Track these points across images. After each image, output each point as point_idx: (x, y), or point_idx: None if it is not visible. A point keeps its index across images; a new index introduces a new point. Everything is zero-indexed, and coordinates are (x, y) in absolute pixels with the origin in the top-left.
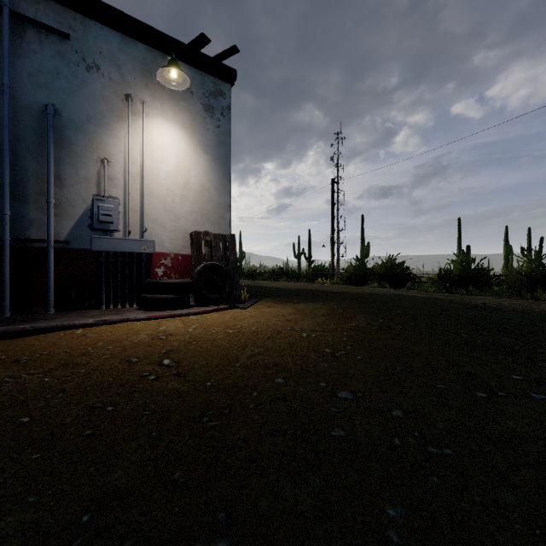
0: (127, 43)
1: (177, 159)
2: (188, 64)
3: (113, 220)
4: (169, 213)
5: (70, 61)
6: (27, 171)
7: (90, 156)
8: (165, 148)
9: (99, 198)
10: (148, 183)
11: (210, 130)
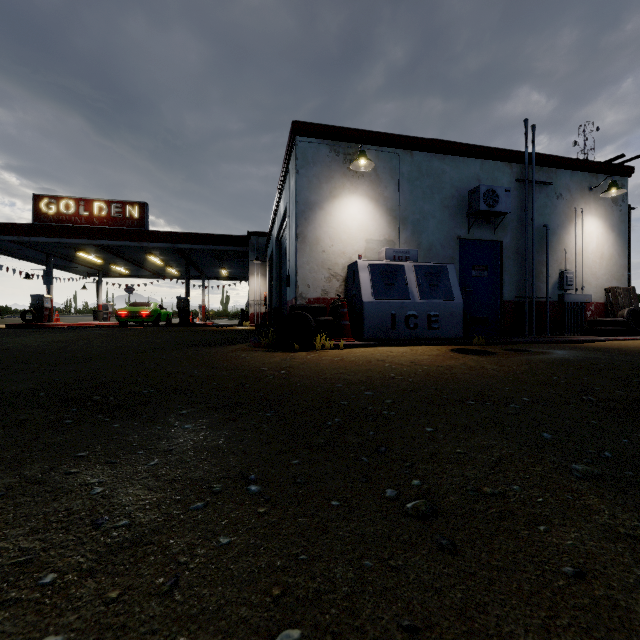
0: (573, 175)
1: (596, 240)
2: (603, 174)
3: (572, 284)
4: (593, 276)
5: (550, 197)
6: (535, 261)
7: (557, 248)
8: (590, 234)
9: (566, 271)
10: (583, 258)
11: (615, 215)
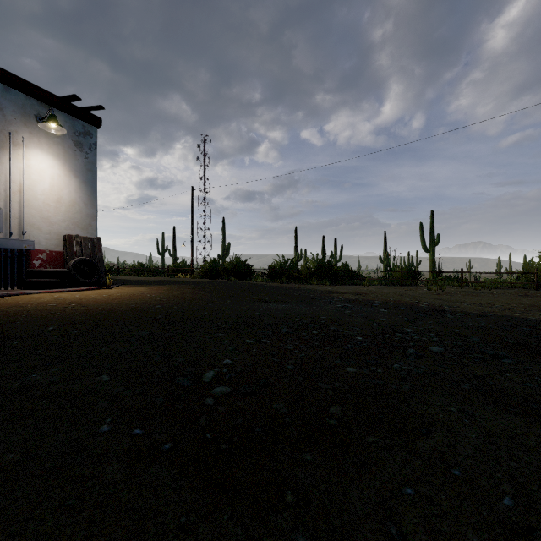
0: (9, 92)
1: (51, 181)
2: (62, 111)
3: None
4: (45, 220)
5: None
6: None
7: None
8: (41, 171)
9: None
10: (27, 197)
11: (80, 160)
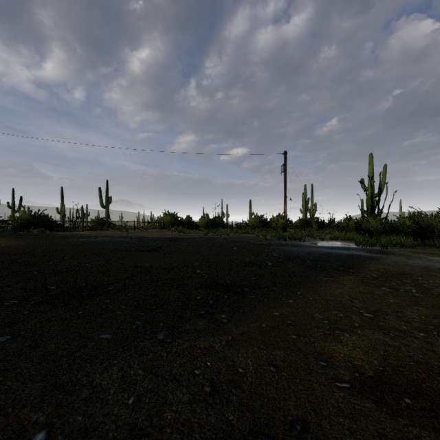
0: None
1: None
2: None
3: None
4: None
5: None
6: None
7: None
8: None
9: None
10: None
11: None
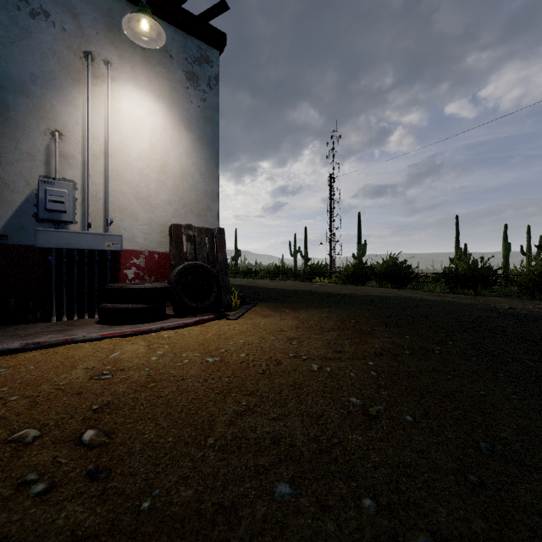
0: None
1: (152, 136)
2: (167, 21)
3: (65, 208)
4: (142, 202)
5: (7, 3)
6: None
7: (35, 126)
8: (136, 121)
9: (46, 180)
10: (115, 164)
11: (194, 104)
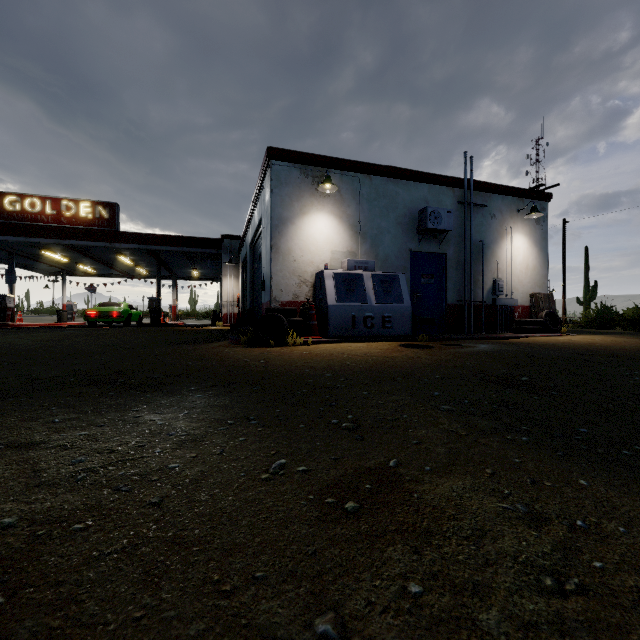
0: (504, 199)
1: (523, 253)
2: (528, 199)
3: (503, 290)
4: (520, 284)
5: (485, 217)
6: (473, 271)
7: (491, 260)
8: (518, 248)
9: (498, 280)
10: (512, 269)
11: (538, 233)
